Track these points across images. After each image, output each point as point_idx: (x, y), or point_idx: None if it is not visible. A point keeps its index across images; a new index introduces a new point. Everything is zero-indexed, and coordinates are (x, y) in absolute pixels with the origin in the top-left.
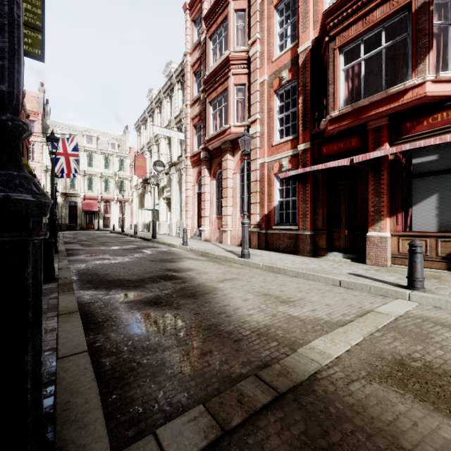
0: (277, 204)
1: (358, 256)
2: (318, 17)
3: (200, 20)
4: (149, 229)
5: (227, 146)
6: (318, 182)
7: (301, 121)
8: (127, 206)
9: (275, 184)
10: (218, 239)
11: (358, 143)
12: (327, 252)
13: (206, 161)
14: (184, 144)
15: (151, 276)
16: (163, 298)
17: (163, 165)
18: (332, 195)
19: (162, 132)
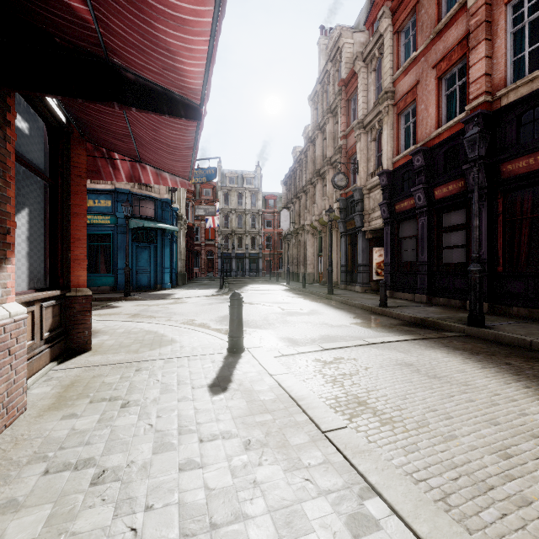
0: None
1: None
2: None
3: None
4: None
5: None
6: None
7: None
8: None
9: None
10: None
11: None
12: None
13: None
14: None
15: None
16: None
17: None
18: None
19: None
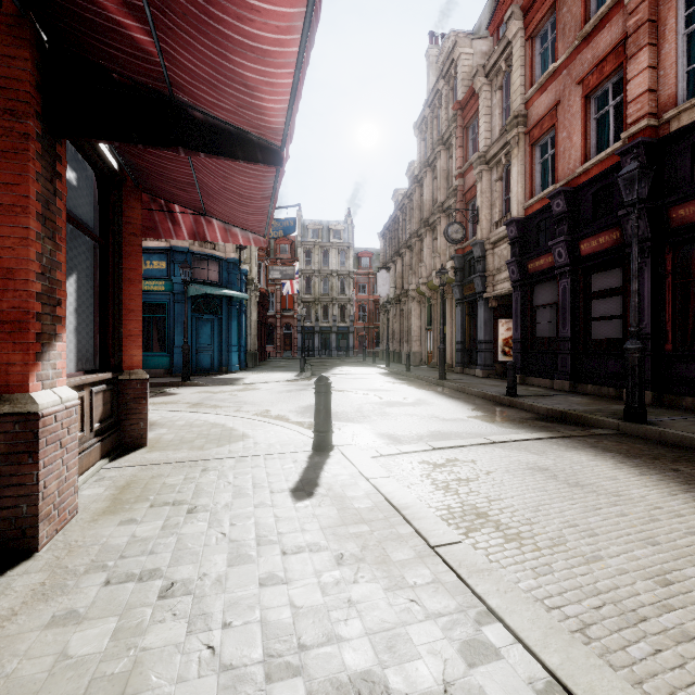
0: None
1: None
2: None
3: None
4: None
5: None
6: None
7: None
8: None
9: None
10: None
11: None
12: None
13: None
14: None
15: None
16: None
17: None
18: None
19: None
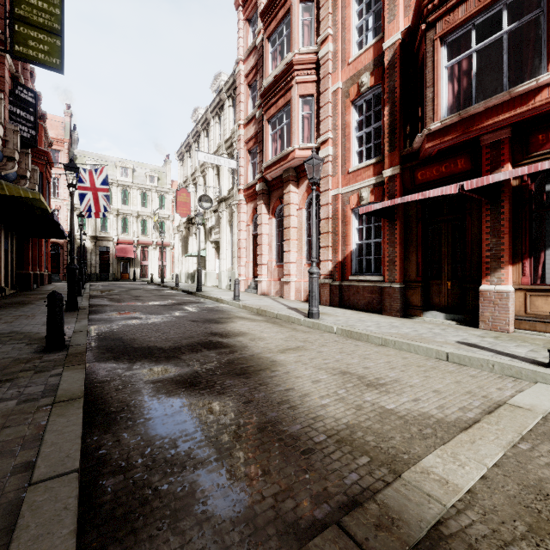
0: (354, 247)
1: (466, 317)
2: (410, 0)
3: (256, 19)
4: (194, 280)
5: (289, 174)
6: (410, 219)
7: (387, 139)
8: (168, 252)
9: (352, 222)
10: (279, 293)
11: (466, 165)
12: (422, 311)
13: (263, 195)
14: (237, 174)
15: (190, 343)
16: (203, 376)
17: (210, 200)
18: (430, 236)
19: (209, 160)
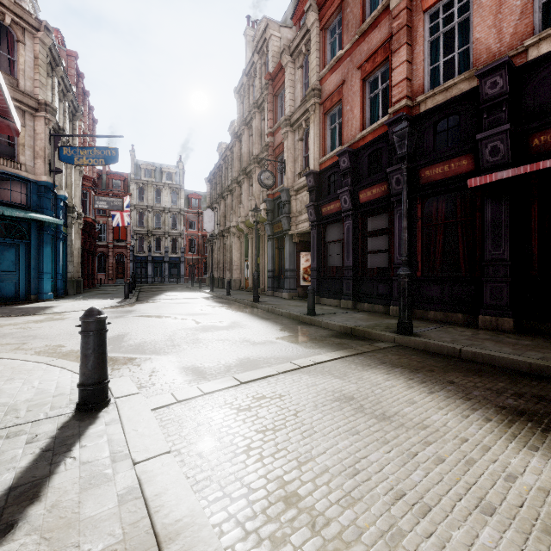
0: None
1: None
2: None
3: None
4: None
5: None
6: None
7: None
8: None
9: None
10: None
11: None
12: None
13: None
14: None
15: None
16: None
17: None
18: None
19: None
